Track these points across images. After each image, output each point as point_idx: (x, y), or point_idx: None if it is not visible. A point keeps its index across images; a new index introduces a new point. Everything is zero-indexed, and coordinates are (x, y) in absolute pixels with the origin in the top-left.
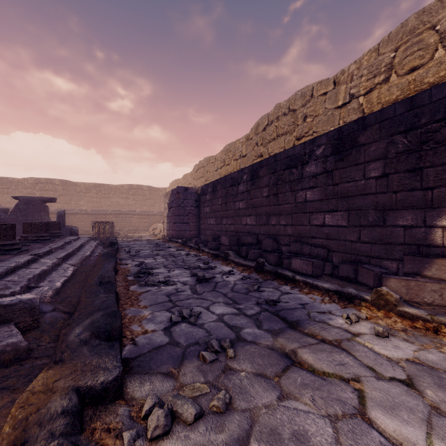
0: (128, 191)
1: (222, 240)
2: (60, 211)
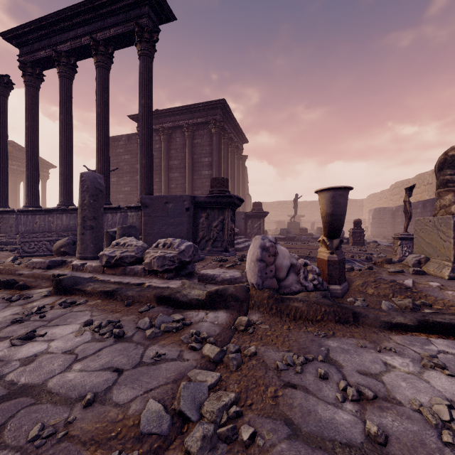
0: None
1: None
2: (312, 222)
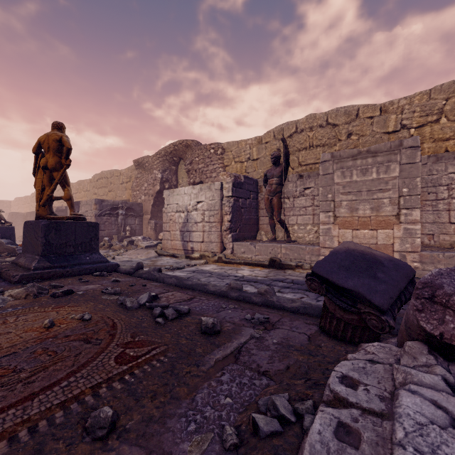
0: None
1: None
2: None
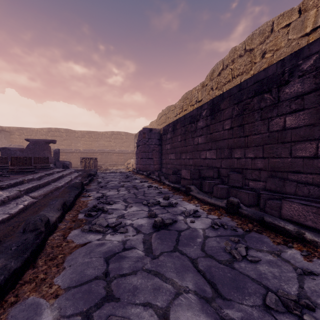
0: (111, 136)
1: (183, 173)
2: (56, 149)
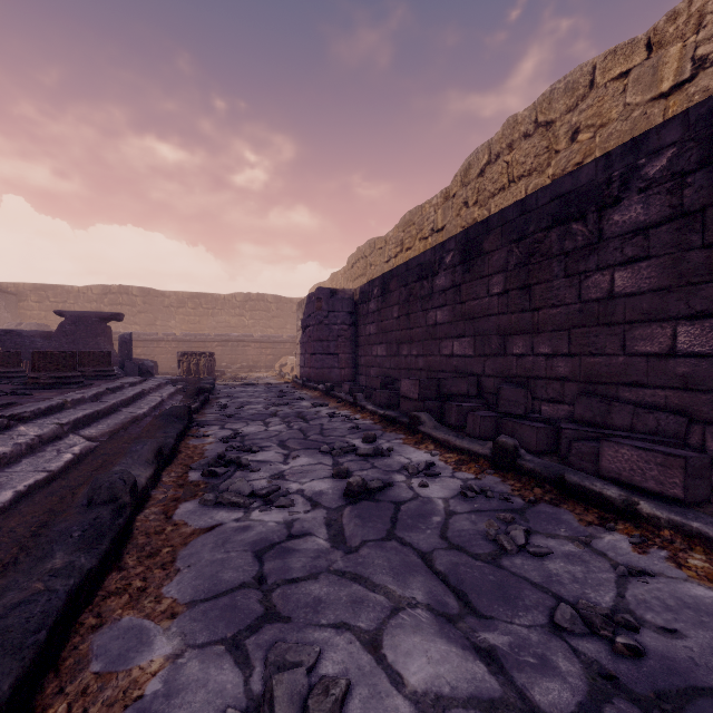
0: (243, 304)
1: (404, 387)
2: (124, 334)
